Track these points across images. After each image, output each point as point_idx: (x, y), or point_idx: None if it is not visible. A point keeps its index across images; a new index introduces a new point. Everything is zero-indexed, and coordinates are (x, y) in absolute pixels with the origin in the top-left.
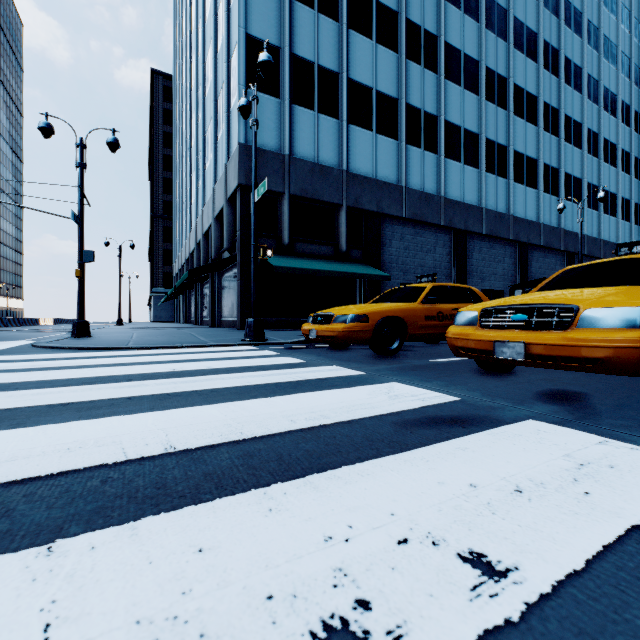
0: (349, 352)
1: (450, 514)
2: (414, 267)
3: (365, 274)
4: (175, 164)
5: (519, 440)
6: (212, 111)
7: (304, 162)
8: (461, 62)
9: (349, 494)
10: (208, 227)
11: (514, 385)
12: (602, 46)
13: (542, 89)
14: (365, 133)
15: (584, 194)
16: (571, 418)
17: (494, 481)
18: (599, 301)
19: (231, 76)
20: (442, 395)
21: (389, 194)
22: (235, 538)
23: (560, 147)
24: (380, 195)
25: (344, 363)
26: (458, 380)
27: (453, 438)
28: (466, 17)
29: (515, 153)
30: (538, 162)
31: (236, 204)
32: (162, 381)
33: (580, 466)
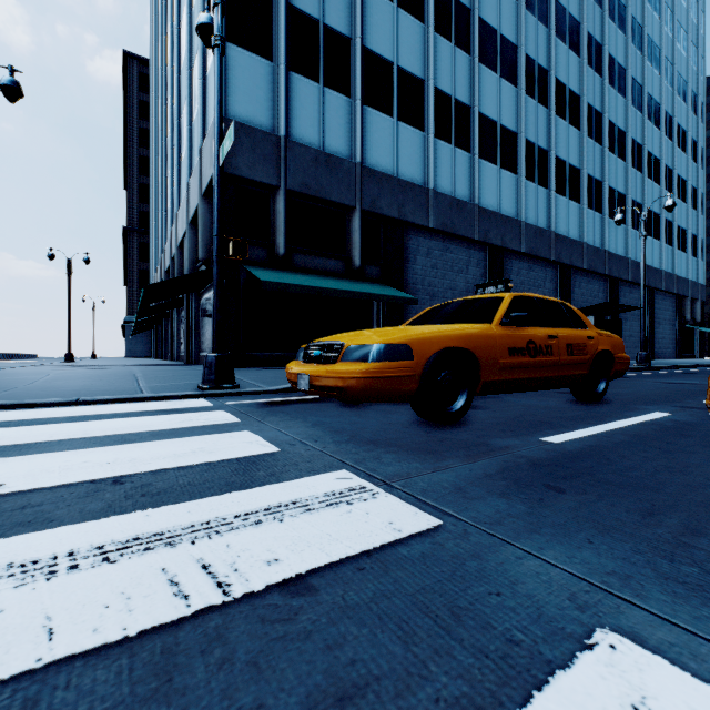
0: (371, 413)
1: None
2: (443, 290)
3: (385, 295)
4: (151, 165)
5: None
6: (186, 83)
7: (305, 148)
8: (498, 45)
9: None
10: (183, 235)
11: None
12: (646, 47)
13: (585, 88)
14: (384, 119)
15: (628, 212)
16: None
17: None
18: None
19: None
20: None
21: (413, 198)
22: None
23: (604, 157)
24: (403, 198)
25: (366, 454)
26: None
27: None
28: None
29: (557, 159)
30: (581, 172)
31: None
32: None
33: None
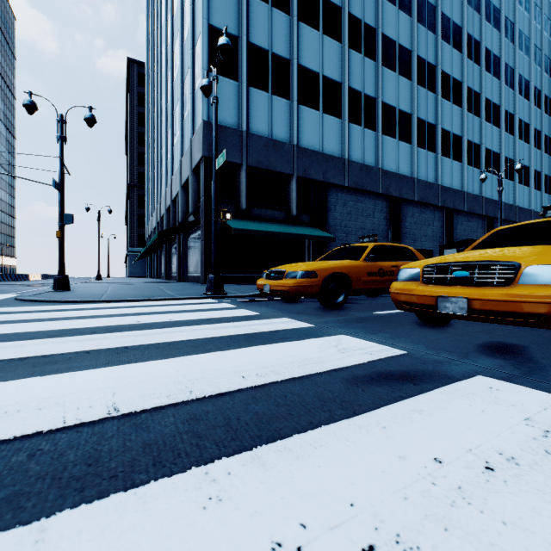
0: (299, 305)
1: (419, 504)
2: (355, 229)
3: (313, 235)
4: (148, 140)
5: (474, 400)
6: (179, 93)
7: (259, 137)
8: (396, 51)
9: (301, 474)
10: (176, 194)
11: (454, 337)
12: (517, 39)
13: (466, 75)
14: (313, 112)
15: (502, 167)
16: (518, 373)
17: (460, 454)
18: (540, 258)
19: (195, 62)
20: (388, 348)
21: (334, 166)
22: (162, 546)
23: (481, 126)
24: (326, 167)
25: (295, 315)
26: (401, 332)
27: (406, 397)
28: (400, 12)
29: (443, 131)
30: (462, 139)
31: (200, 174)
32: (123, 334)
33: (547, 433)
